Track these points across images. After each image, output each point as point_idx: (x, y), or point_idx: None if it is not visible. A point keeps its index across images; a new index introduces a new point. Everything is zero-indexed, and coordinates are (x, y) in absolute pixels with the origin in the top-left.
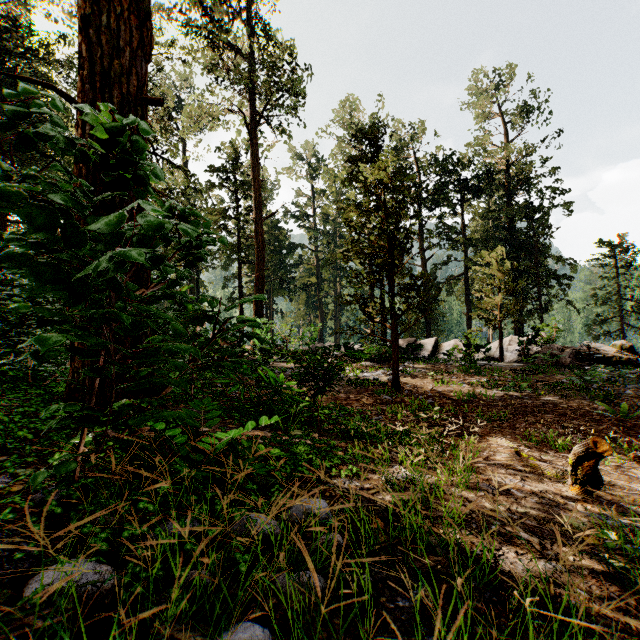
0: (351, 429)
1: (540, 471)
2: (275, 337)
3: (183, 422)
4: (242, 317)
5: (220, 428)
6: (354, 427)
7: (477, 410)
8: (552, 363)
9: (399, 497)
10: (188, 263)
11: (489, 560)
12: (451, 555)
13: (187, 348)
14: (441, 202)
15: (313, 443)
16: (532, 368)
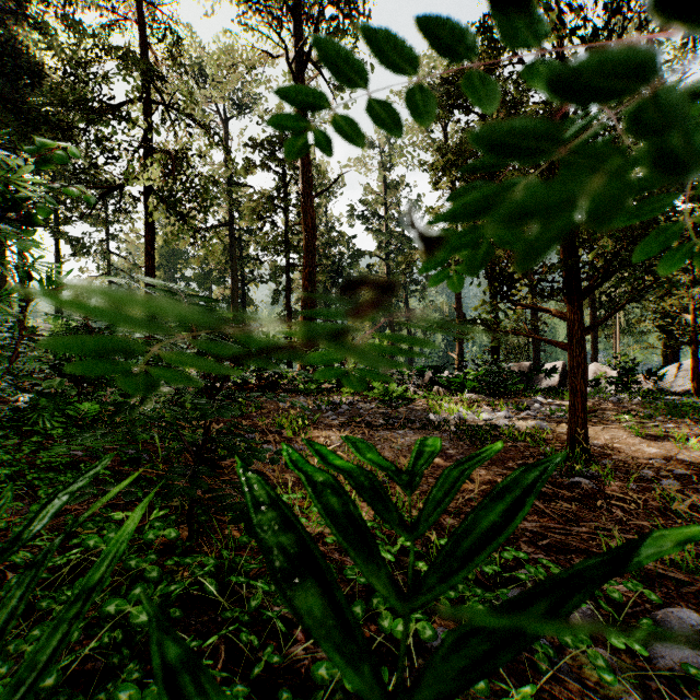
0: None
1: None
2: None
3: None
4: None
5: None
6: None
7: None
8: None
9: None
10: None
11: None
12: None
13: None
14: None
15: None
16: None
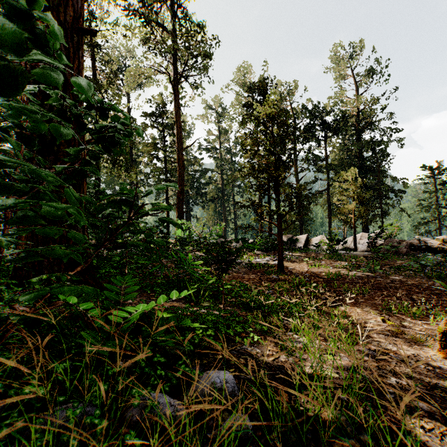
0: (249, 301)
1: (404, 335)
2: (192, 233)
3: (91, 296)
4: (156, 203)
5: (141, 300)
6: (252, 299)
7: (343, 286)
8: (393, 252)
9: (296, 363)
10: (103, 148)
11: (401, 439)
12: (369, 442)
13: (63, 206)
14: (310, 138)
15: (219, 313)
16: (379, 255)
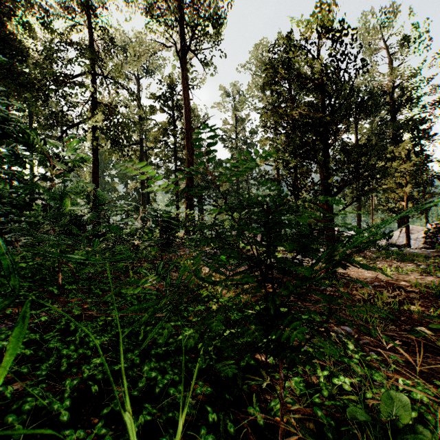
0: None
1: None
2: None
3: None
4: None
5: None
6: None
7: None
8: None
9: None
10: None
11: None
12: None
13: None
14: None
15: None
16: None
